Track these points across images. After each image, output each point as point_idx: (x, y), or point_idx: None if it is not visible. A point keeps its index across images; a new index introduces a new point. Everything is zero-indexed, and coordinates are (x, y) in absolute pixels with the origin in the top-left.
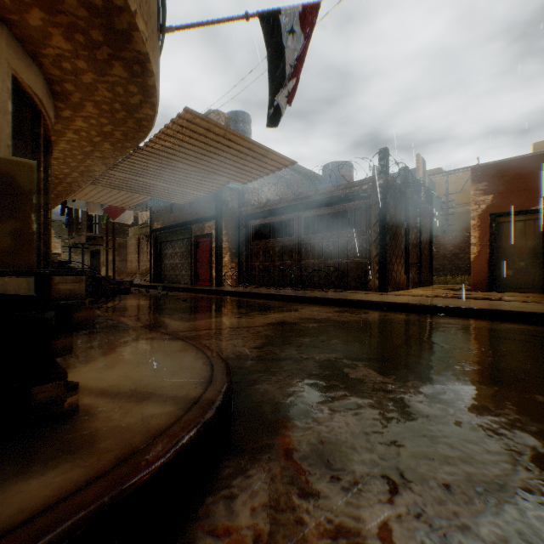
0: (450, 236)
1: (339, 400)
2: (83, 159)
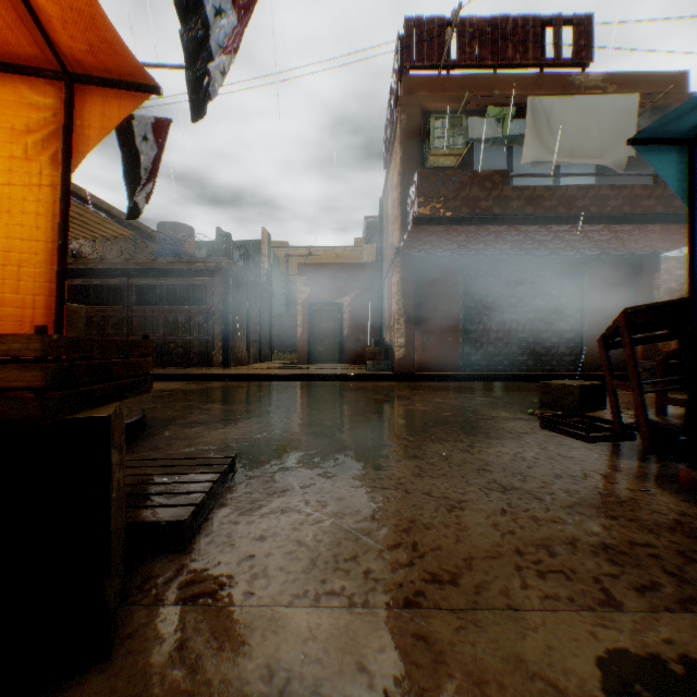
0: (289, 315)
1: (199, 413)
2: None
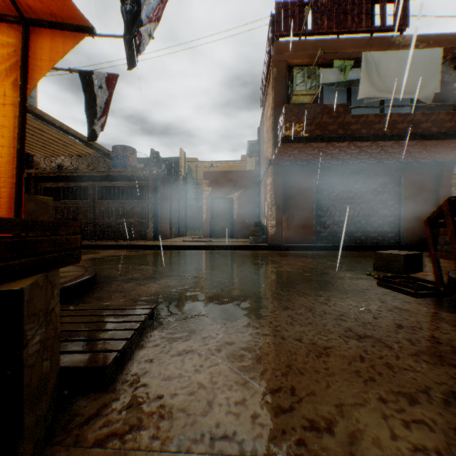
0: (198, 206)
1: (135, 272)
2: None
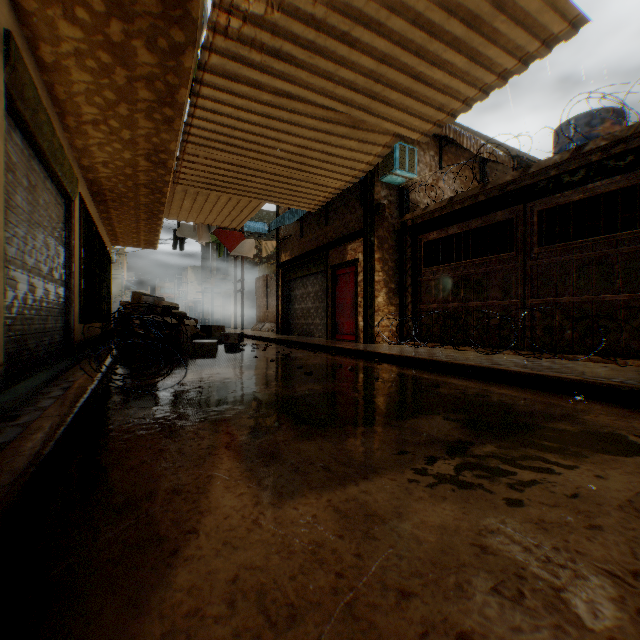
0: None
1: None
2: (130, 116)
